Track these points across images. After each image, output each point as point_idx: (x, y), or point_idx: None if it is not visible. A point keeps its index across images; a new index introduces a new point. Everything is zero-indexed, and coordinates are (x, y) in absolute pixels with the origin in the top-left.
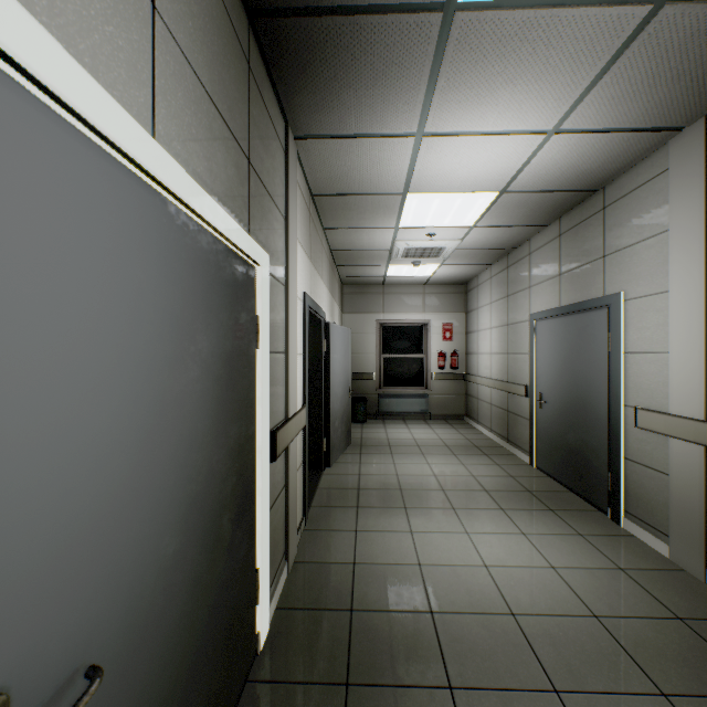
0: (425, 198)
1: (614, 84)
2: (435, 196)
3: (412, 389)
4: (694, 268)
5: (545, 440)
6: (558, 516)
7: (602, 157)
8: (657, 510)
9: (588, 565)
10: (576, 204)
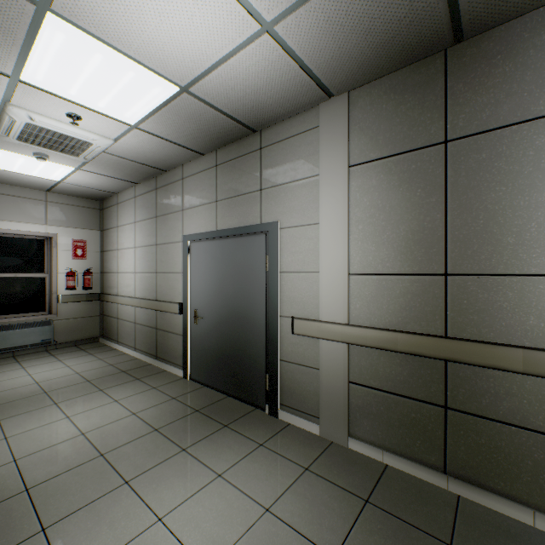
0: (81, 40)
1: None
2: (99, 45)
3: (29, 316)
4: (340, 207)
5: (201, 352)
6: (235, 431)
7: (279, 94)
8: (309, 398)
9: (288, 482)
10: (235, 140)
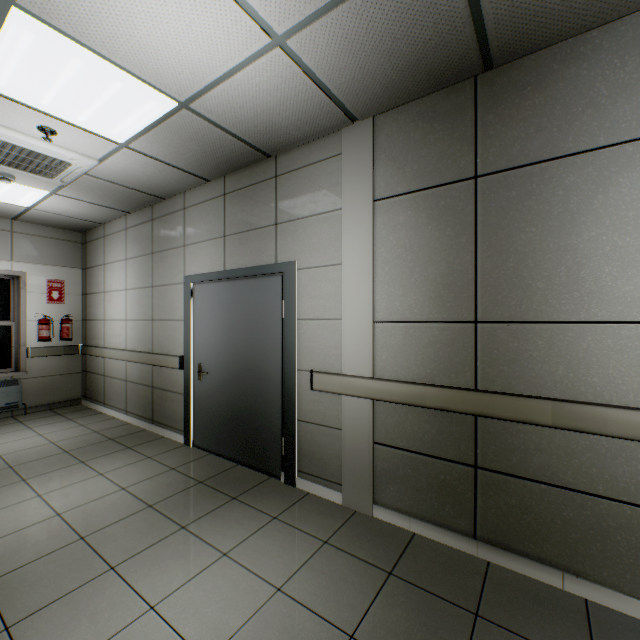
0: (55, 42)
1: (359, 16)
2: (78, 49)
3: None
4: (364, 246)
5: (207, 414)
6: (245, 503)
7: (296, 116)
8: (331, 463)
9: (303, 557)
10: (246, 165)
